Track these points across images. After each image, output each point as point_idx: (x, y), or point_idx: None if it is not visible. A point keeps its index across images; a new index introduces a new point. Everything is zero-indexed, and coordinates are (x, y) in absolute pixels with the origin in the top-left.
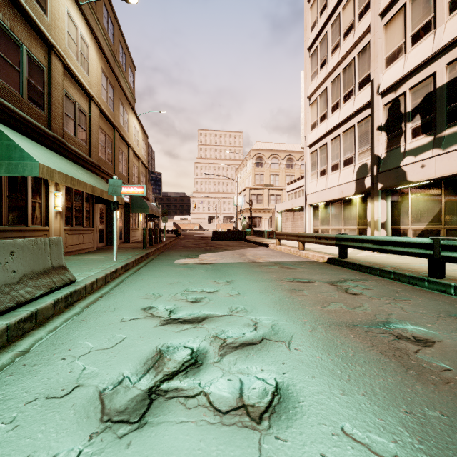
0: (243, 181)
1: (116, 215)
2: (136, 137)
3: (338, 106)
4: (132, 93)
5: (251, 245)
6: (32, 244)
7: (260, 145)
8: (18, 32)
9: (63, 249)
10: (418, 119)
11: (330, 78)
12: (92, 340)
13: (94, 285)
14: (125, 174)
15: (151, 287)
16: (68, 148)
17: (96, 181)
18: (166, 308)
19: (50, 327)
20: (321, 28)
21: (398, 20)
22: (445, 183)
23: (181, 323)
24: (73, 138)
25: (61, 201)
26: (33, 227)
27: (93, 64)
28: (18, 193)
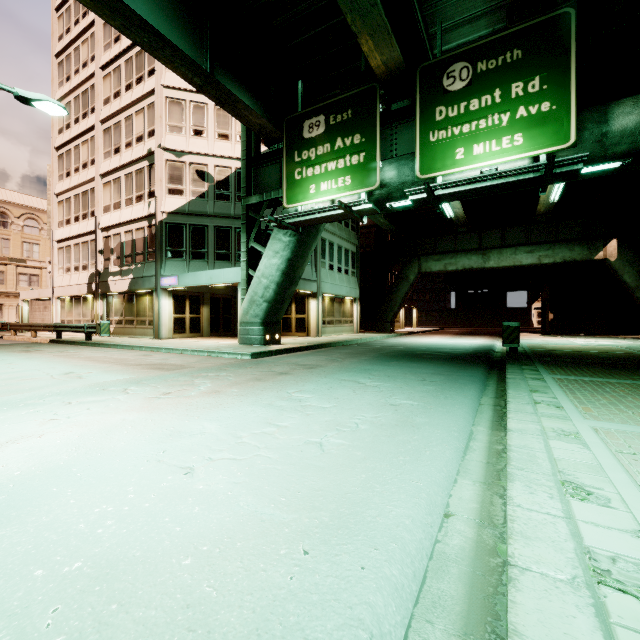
0: None
1: None
2: None
3: (79, 219)
4: None
5: None
6: None
7: (2, 193)
8: None
9: None
10: (116, 255)
11: (73, 192)
12: None
13: None
14: None
15: None
16: None
17: None
18: None
19: None
20: (66, 142)
21: (109, 188)
22: (125, 295)
23: None
24: None
25: None
26: None
27: None
28: None
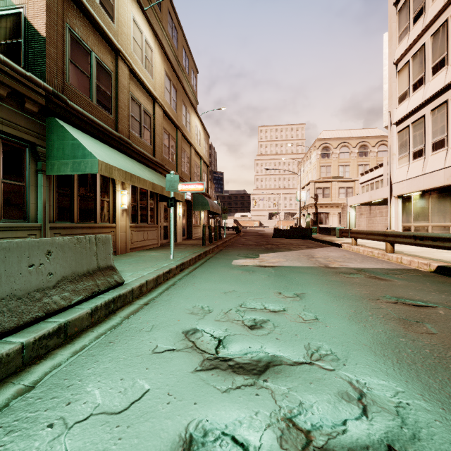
0: (306, 174)
1: (173, 211)
2: (197, 137)
3: (443, 63)
4: (195, 95)
5: (319, 244)
6: (75, 243)
7: (326, 134)
8: (88, 40)
9: (129, 245)
10: None
11: (429, 31)
12: (104, 388)
13: (143, 287)
14: (187, 173)
15: (201, 296)
16: (133, 148)
17: (157, 178)
18: (213, 335)
19: (77, 345)
20: None
21: None
22: None
23: (231, 371)
24: (139, 139)
25: (126, 199)
26: (102, 224)
27: (157, 67)
28: (88, 192)
